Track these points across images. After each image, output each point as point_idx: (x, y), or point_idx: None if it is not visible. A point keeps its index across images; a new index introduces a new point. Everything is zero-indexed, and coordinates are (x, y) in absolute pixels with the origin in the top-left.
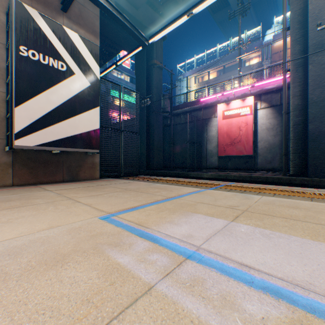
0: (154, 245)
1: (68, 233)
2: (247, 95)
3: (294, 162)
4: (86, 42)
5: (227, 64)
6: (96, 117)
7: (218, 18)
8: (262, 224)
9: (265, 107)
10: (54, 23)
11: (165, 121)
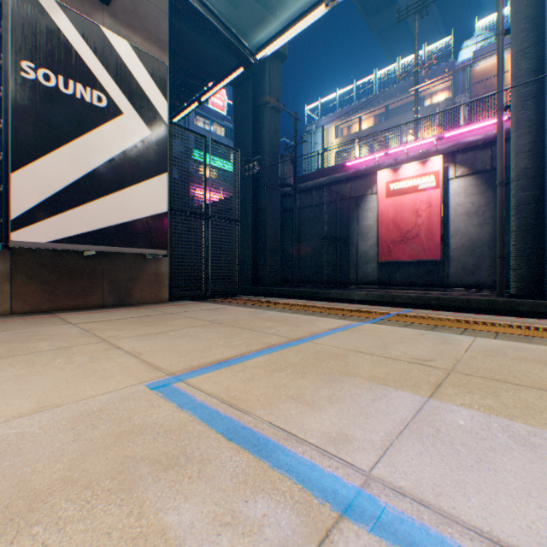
0: (258, 465)
1: (69, 426)
2: (429, 154)
3: (519, 273)
4: (143, 58)
5: (393, 103)
6: (161, 192)
7: (376, 24)
8: (500, 407)
9: (464, 174)
10: (85, 20)
11: (285, 201)
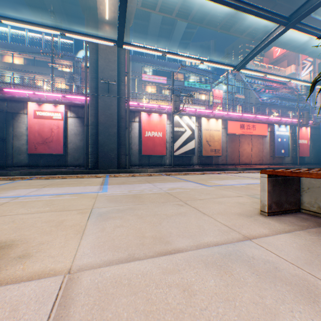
0: None
1: None
2: (59, 103)
3: (92, 160)
4: None
5: (40, 58)
6: None
7: None
8: (57, 187)
9: (75, 117)
10: None
11: None
